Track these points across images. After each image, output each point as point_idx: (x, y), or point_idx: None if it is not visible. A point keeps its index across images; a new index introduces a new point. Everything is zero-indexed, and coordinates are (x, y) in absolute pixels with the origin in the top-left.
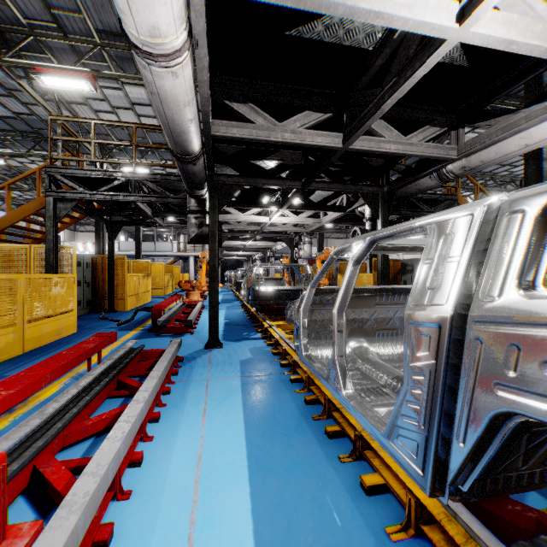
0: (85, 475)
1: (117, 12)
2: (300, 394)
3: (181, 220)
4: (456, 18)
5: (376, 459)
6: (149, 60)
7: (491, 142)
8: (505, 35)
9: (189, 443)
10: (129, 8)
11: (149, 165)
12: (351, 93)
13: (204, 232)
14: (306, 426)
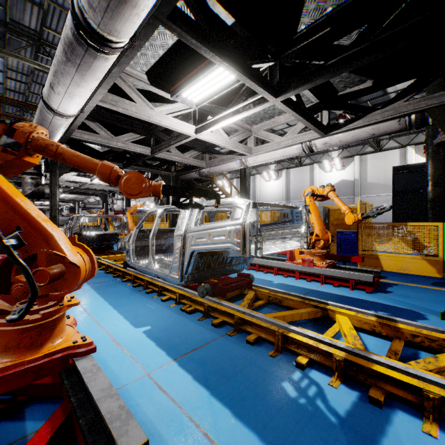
0: None
1: (46, 96)
2: (129, 285)
3: None
4: (195, 130)
5: (167, 293)
6: (58, 115)
7: (217, 164)
8: (210, 139)
9: (75, 308)
10: (60, 104)
11: None
12: (156, 130)
13: (41, 190)
14: (136, 293)
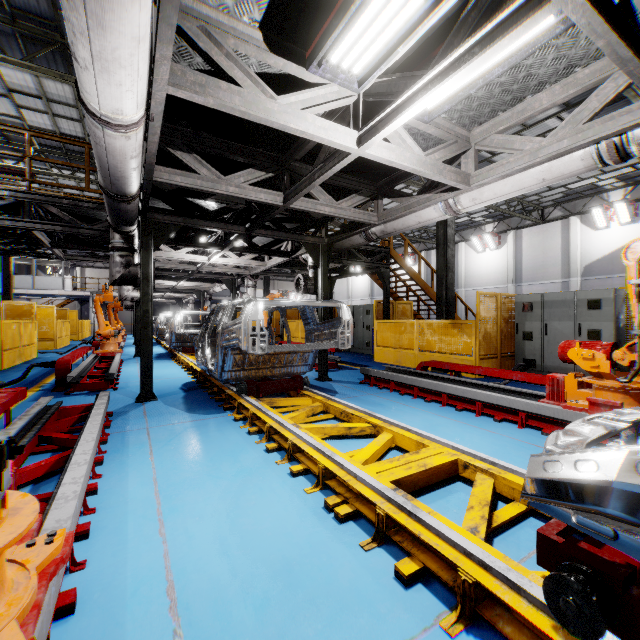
0: (66, 484)
1: (79, 87)
2: (244, 429)
3: (90, 252)
4: (357, 140)
5: (303, 457)
6: (106, 126)
7: (398, 216)
8: (388, 157)
9: (142, 473)
10: (97, 94)
11: (51, 185)
12: (290, 160)
13: (133, 272)
14: (250, 448)
